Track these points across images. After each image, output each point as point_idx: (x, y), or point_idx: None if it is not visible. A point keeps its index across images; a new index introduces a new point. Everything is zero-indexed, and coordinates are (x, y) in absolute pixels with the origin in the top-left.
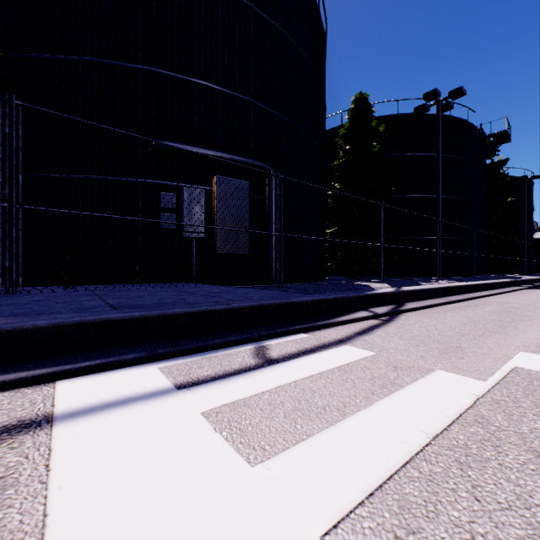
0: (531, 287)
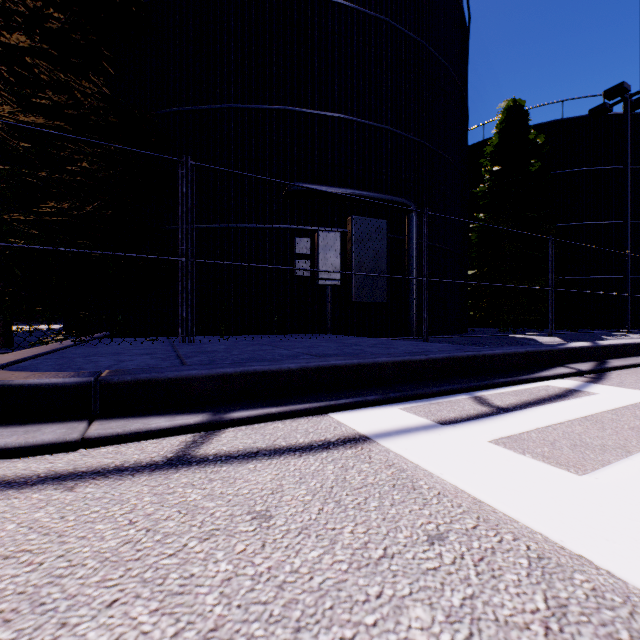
0: None
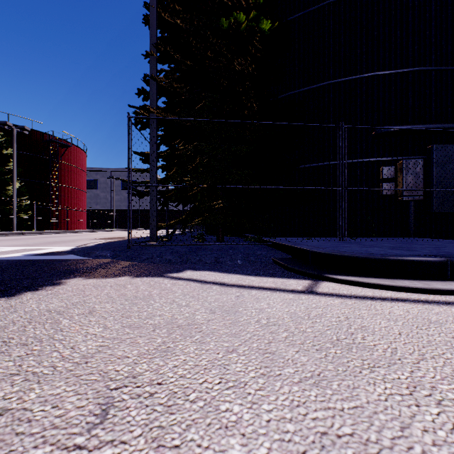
0: None
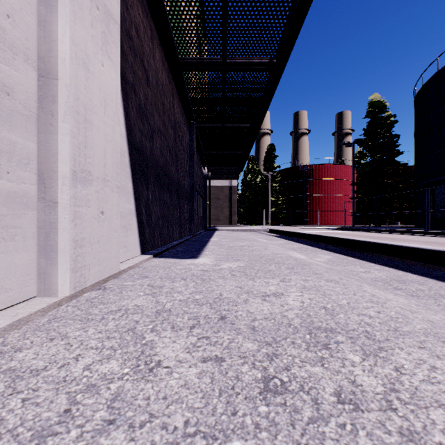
0: None
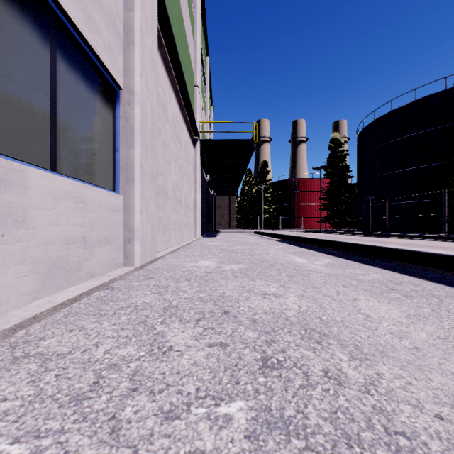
0: (366, 236)
